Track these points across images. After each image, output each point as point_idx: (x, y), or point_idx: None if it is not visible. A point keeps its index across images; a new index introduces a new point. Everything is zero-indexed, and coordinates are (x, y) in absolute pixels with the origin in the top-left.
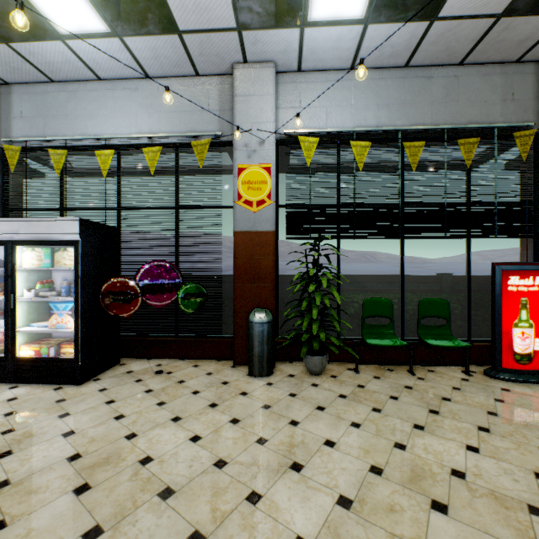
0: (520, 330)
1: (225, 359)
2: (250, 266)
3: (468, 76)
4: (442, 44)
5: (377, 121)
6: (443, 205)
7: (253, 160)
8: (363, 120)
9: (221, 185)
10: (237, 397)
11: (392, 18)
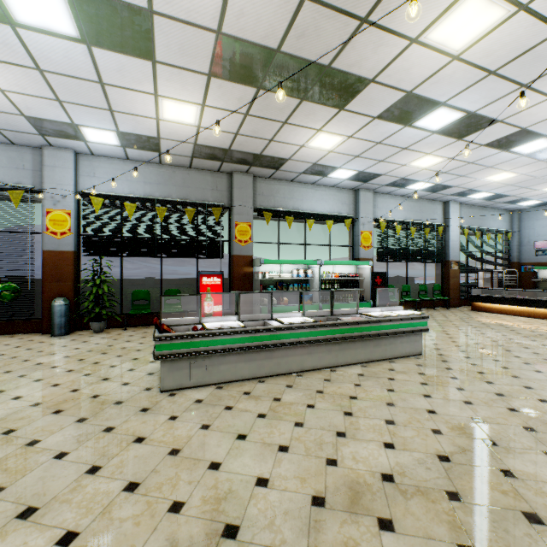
0: (208, 302)
1: (38, 332)
2: (56, 272)
3: (195, 174)
4: (173, 160)
5: (145, 191)
6: (180, 240)
7: (58, 207)
8: (136, 190)
9: (33, 220)
10: (37, 343)
11: (137, 148)
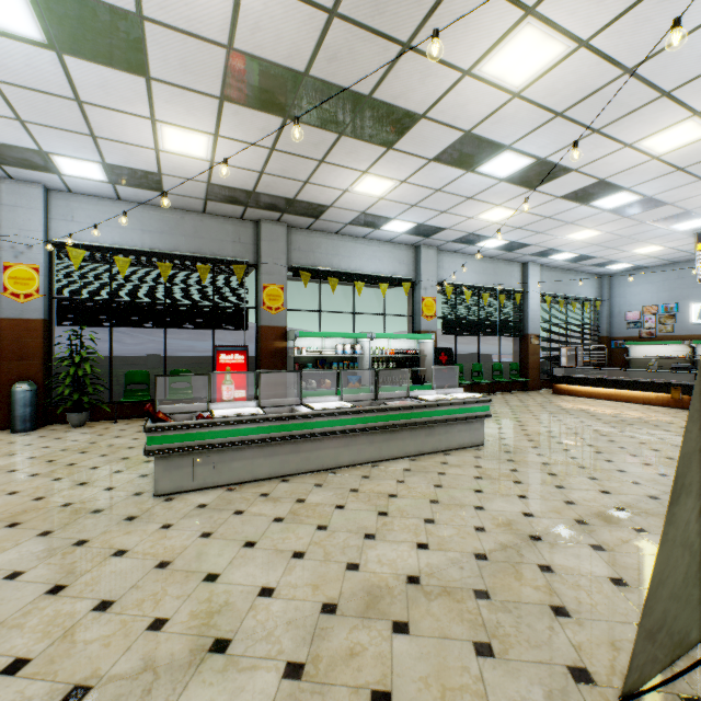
0: (227, 386)
1: None
2: (18, 347)
3: (211, 222)
4: (181, 203)
5: (143, 242)
6: (190, 306)
7: (21, 260)
8: (131, 240)
9: None
10: None
11: (132, 186)
